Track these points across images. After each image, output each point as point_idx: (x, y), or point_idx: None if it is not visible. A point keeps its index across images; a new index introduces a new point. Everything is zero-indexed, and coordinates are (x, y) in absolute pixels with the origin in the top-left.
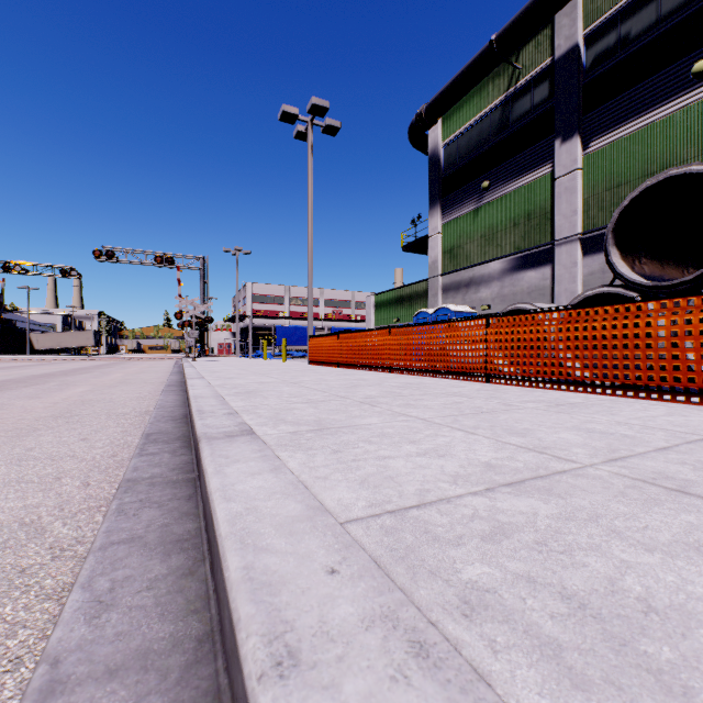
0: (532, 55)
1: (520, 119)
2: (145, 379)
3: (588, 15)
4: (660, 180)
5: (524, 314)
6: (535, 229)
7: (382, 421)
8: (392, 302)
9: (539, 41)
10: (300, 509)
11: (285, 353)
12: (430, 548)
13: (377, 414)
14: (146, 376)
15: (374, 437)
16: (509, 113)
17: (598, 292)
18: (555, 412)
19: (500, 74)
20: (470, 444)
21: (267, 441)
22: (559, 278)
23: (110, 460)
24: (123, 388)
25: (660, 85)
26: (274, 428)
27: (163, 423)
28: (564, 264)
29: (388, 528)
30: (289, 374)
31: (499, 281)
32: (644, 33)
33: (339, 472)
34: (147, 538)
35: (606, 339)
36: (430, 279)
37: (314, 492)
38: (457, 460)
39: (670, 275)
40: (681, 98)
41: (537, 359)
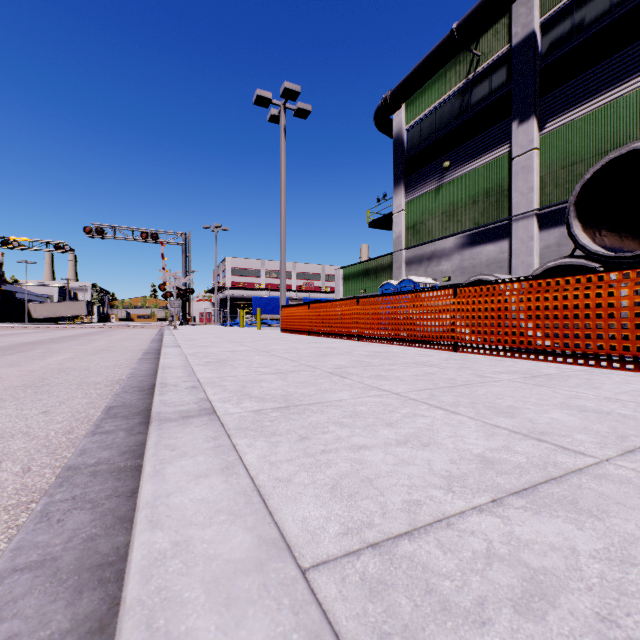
0: (490, 43)
1: (479, 103)
2: (126, 346)
3: (544, 4)
4: (623, 153)
5: (491, 284)
6: (493, 205)
7: (354, 396)
8: (359, 274)
9: (497, 29)
10: (248, 544)
11: (259, 321)
12: (440, 632)
13: (348, 387)
14: (128, 343)
15: (345, 418)
16: (468, 98)
17: (560, 263)
18: (534, 385)
19: (460, 61)
20: (455, 427)
21: (226, 422)
22: (516, 251)
23: (63, 438)
24: (103, 355)
25: (614, 68)
26: (236, 406)
27: (129, 394)
28: (521, 238)
29: (372, 582)
30: (262, 342)
31: (459, 255)
32: (598, 19)
33: (306, 471)
34: (62, 561)
35: (578, 309)
36: (394, 253)
37: (272, 506)
38: (445, 452)
39: (629, 247)
40: (634, 80)
41: (505, 329)
